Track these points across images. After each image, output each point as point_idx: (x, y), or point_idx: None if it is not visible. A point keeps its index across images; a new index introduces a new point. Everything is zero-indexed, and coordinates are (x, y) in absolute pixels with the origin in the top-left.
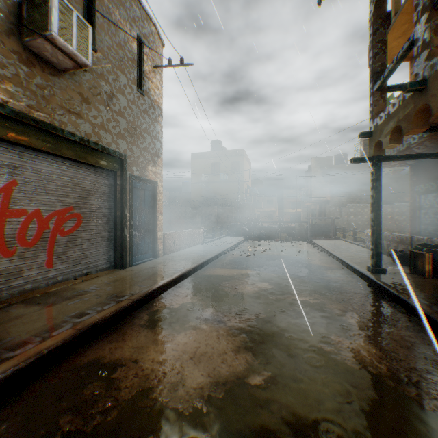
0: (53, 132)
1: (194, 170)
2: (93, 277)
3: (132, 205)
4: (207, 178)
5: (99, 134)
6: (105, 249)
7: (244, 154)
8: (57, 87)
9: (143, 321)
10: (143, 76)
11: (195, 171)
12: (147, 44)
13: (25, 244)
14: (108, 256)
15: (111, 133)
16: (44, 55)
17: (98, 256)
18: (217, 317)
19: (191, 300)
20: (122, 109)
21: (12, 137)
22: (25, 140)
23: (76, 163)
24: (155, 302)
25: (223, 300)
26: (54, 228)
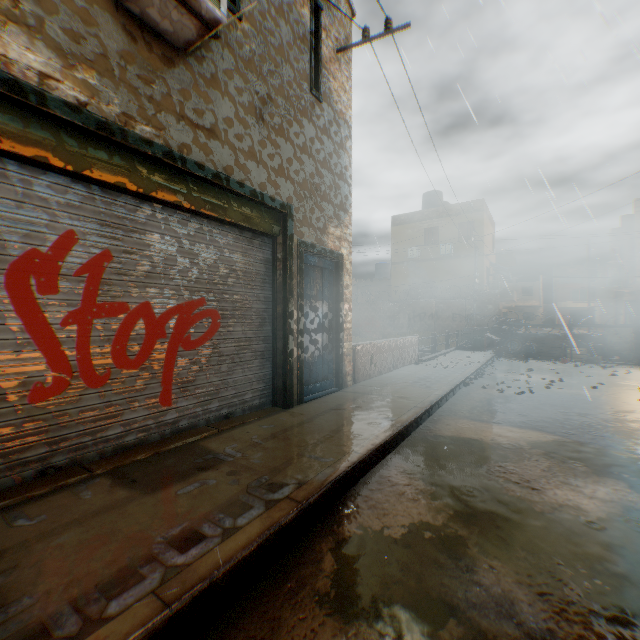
0: (166, 162)
1: (396, 243)
2: (236, 424)
3: (301, 295)
4: (416, 255)
5: (246, 168)
6: (258, 372)
7: (484, 208)
8: (174, 81)
9: (322, 578)
10: (320, 67)
11: (397, 244)
12: (326, 11)
13: (125, 364)
14: (262, 384)
15: (267, 166)
16: (149, 17)
17: (245, 385)
18: (531, 614)
19: (431, 513)
20: (285, 125)
21: (99, 172)
22: (121, 179)
23: (210, 223)
24: (347, 507)
25: (518, 529)
26: (173, 335)
